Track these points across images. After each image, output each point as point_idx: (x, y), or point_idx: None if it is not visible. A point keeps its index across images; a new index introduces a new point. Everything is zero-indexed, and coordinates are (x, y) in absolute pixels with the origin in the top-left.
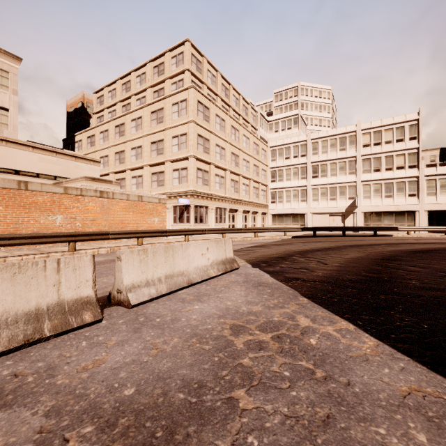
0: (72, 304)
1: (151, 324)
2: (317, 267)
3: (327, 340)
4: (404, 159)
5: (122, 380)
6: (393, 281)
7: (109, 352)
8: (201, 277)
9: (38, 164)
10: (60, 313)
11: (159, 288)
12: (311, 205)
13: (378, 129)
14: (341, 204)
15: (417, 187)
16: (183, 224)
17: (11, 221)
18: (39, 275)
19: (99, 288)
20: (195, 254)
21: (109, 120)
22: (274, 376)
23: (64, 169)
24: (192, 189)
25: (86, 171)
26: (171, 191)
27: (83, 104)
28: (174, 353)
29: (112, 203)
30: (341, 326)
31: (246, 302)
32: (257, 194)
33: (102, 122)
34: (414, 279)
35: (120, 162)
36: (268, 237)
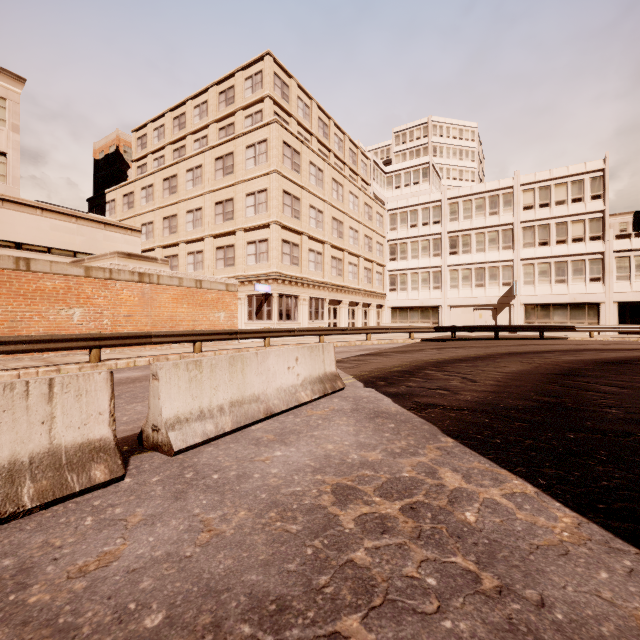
0: (74, 452)
1: (204, 484)
2: (462, 386)
3: (493, 514)
4: (583, 228)
5: (143, 594)
6: (582, 409)
7: (128, 538)
8: (286, 403)
9: (50, 233)
10: (53, 469)
11: (221, 422)
12: (448, 295)
13: (545, 184)
14: (492, 293)
15: (603, 267)
16: (262, 322)
17: (5, 317)
18: (16, 406)
19: (128, 420)
20: (277, 367)
21: (154, 170)
22: (410, 587)
23: (88, 242)
24: (275, 271)
25: (120, 244)
26: (245, 273)
27: (118, 149)
28: (238, 540)
29: (157, 291)
30: (512, 488)
31: (357, 444)
32: (370, 279)
33: (145, 173)
34: (615, 407)
35: (171, 232)
36: (386, 340)
